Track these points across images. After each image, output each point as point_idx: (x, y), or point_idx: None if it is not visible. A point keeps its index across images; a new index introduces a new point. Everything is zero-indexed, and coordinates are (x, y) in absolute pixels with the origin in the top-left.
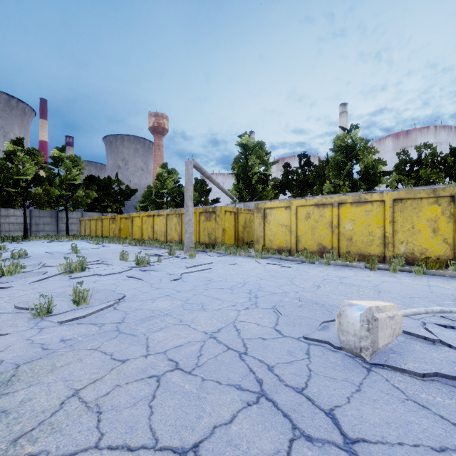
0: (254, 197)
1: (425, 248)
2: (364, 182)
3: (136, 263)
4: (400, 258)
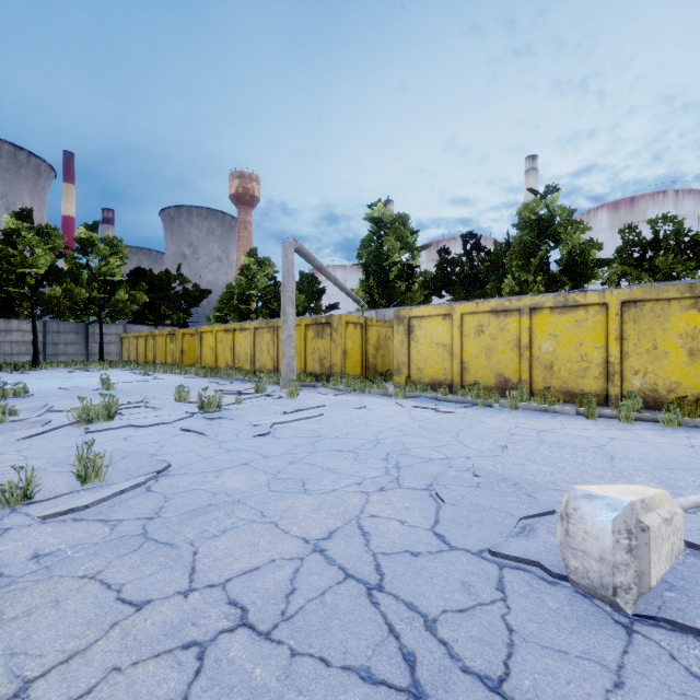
0: (392, 300)
1: (675, 381)
2: (567, 277)
3: (199, 406)
4: (634, 399)
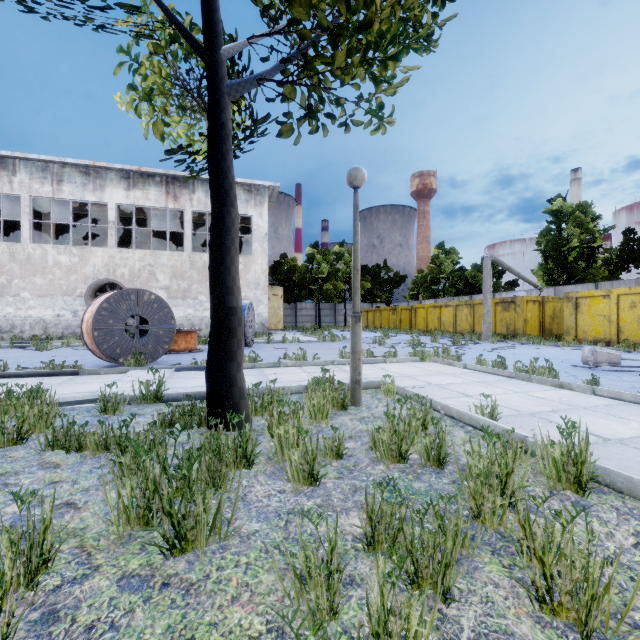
0: (572, 277)
1: None
2: None
3: (452, 343)
4: None
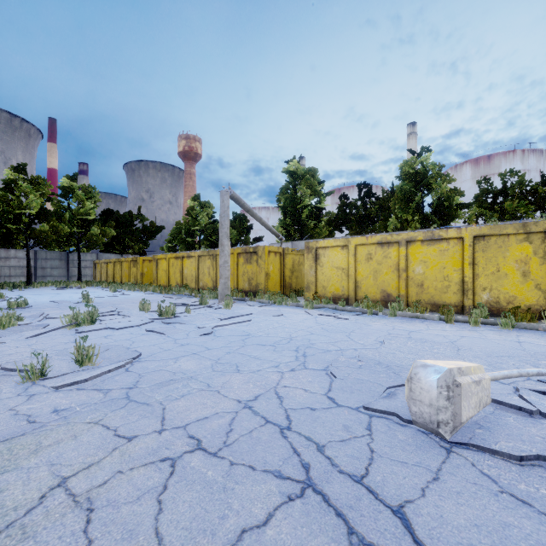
0: (304, 235)
1: (512, 295)
2: (437, 217)
3: (158, 314)
4: (482, 309)
